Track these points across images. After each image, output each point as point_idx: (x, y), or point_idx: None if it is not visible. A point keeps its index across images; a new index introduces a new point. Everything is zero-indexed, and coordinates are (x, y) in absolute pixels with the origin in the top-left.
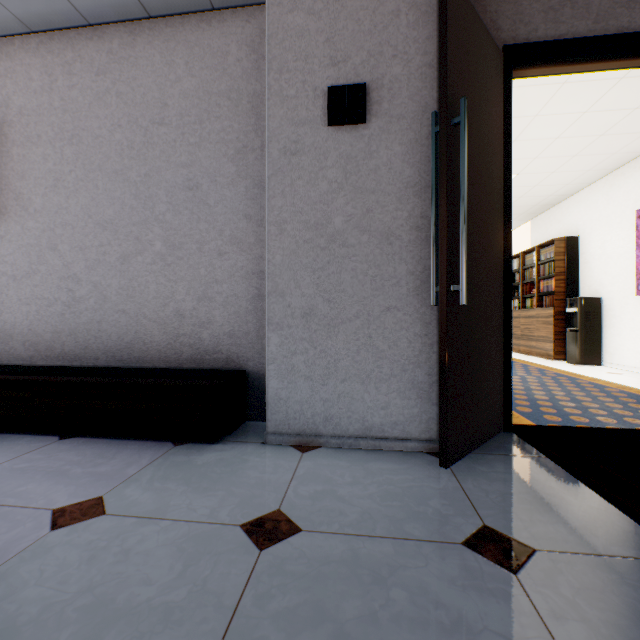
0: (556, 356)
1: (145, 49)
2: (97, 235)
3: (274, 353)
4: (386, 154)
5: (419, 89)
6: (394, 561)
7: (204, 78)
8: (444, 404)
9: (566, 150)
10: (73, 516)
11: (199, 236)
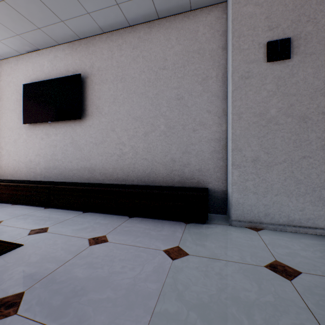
0: None
1: (156, 34)
2: (133, 123)
3: (235, 180)
4: (302, 74)
5: (323, 37)
6: None
7: (185, 45)
8: None
9: None
10: (175, 254)
11: (183, 122)
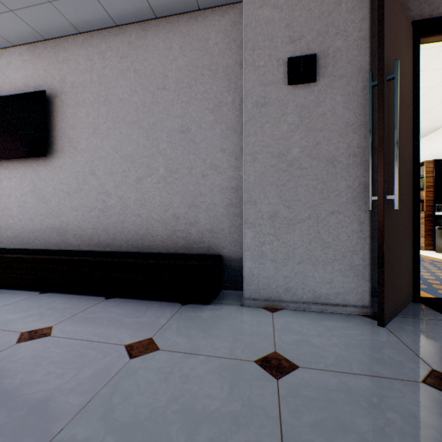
0: (426, 247)
1: (153, 39)
2: (121, 164)
3: (249, 243)
4: (330, 103)
5: (355, 56)
6: (377, 392)
7: (192, 57)
8: (381, 281)
9: (439, 96)
10: (139, 350)
11: (189, 164)
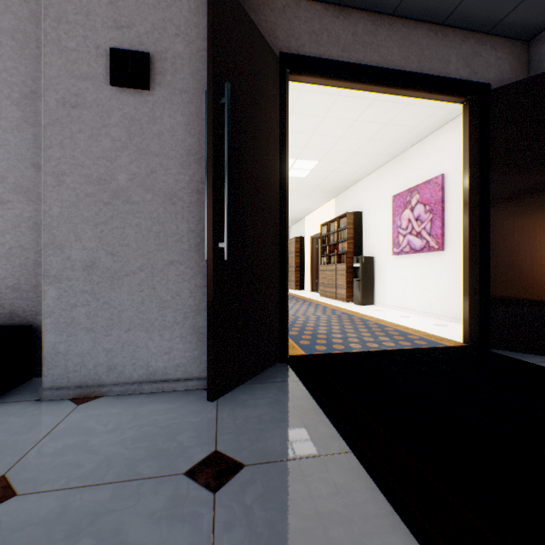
0: (348, 299)
1: None
2: None
3: (51, 306)
4: (170, 122)
5: (200, 69)
6: (104, 507)
7: None
8: (211, 346)
9: (349, 147)
10: None
11: None
